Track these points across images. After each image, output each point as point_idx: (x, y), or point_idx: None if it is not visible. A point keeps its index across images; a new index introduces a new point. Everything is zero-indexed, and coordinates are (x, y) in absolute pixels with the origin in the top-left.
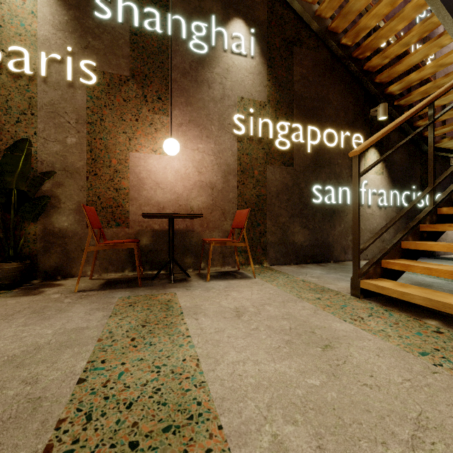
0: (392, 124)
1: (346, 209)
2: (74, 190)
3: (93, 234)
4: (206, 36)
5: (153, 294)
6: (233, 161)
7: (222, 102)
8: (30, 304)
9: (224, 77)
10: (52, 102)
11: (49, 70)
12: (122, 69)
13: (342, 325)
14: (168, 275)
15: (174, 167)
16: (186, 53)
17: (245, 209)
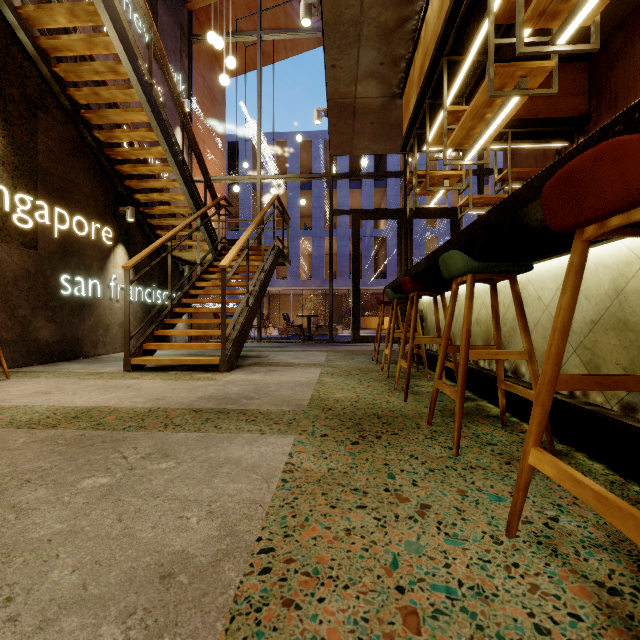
0: (149, 249)
1: (97, 302)
2: None
3: None
4: None
5: None
6: None
7: None
8: None
9: None
10: None
11: None
12: None
13: (130, 381)
14: None
15: None
16: None
17: None
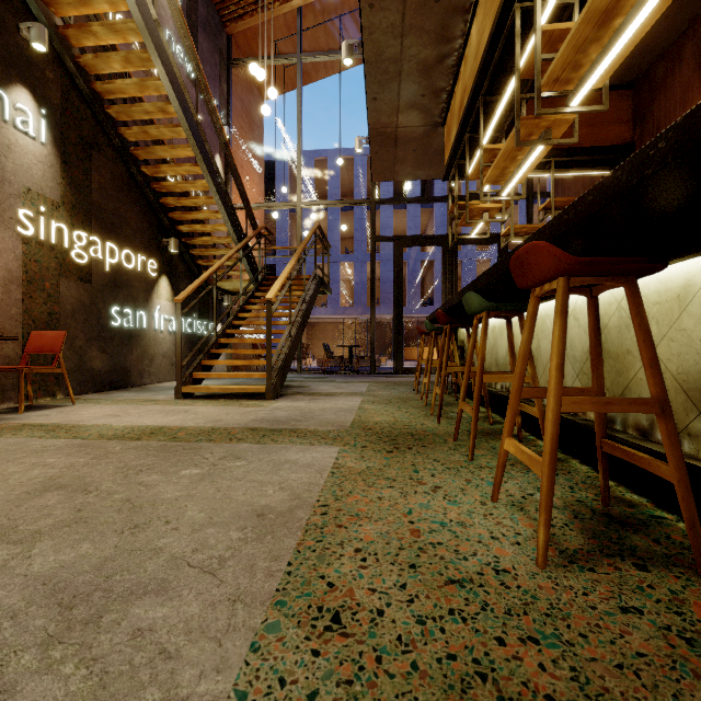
0: (198, 282)
1: (143, 333)
2: None
3: None
4: None
5: None
6: (17, 267)
7: (1, 187)
8: None
9: (4, 155)
10: None
11: None
12: None
13: (185, 407)
14: None
15: None
16: None
17: (52, 331)
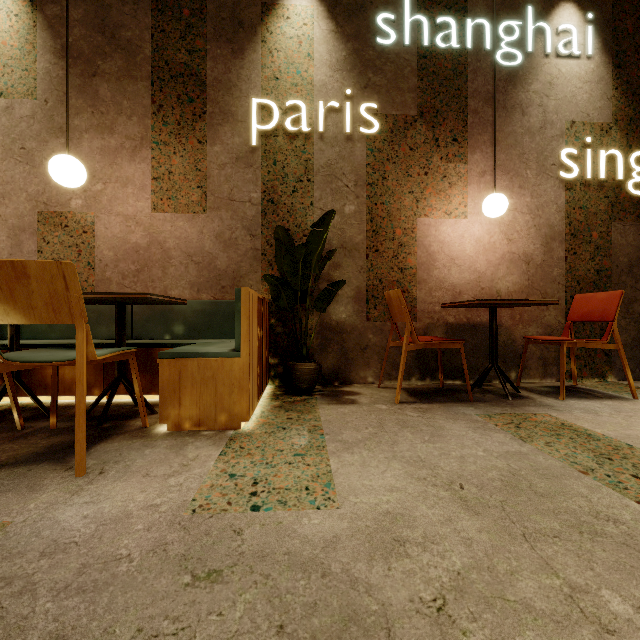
0: None
1: None
2: (353, 272)
3: (412, 329)
4: (518, 39)
5: (515, 413)
6: (558, 220)
7: (542, 133)
8: (375, 415)
9: (545, 95)
10: (328, 163)
11: (326, 123)
12: (408, 107)
13: None
14: (478, 388)
15: (474, 234)
16: (490, 70)
17: (601, 292)
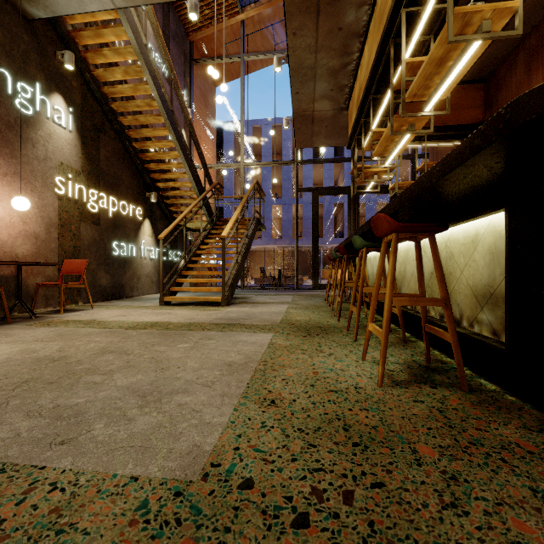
0: (173, 225)
1: (133, 260)
2: None
3: None
4: (31, 98)
5: (43, 322)
6: (55, 216)
7: (45, 162)
8: None
9: (47, 141)
10: None
11: None
12: None
13: (168, 310)
14: (6, 318)
15: None
16: (11, 107)
17: (78, 259)
